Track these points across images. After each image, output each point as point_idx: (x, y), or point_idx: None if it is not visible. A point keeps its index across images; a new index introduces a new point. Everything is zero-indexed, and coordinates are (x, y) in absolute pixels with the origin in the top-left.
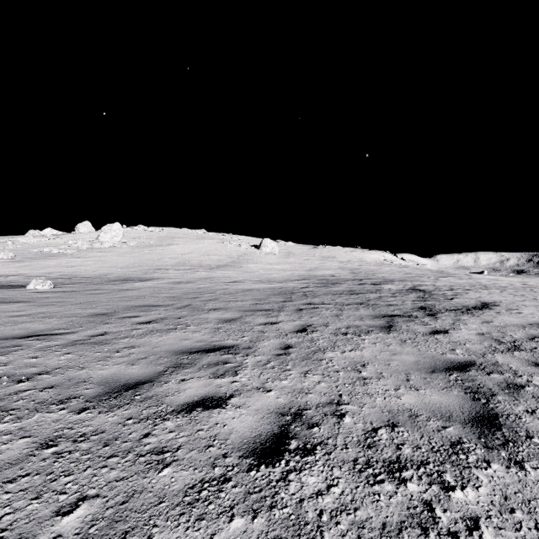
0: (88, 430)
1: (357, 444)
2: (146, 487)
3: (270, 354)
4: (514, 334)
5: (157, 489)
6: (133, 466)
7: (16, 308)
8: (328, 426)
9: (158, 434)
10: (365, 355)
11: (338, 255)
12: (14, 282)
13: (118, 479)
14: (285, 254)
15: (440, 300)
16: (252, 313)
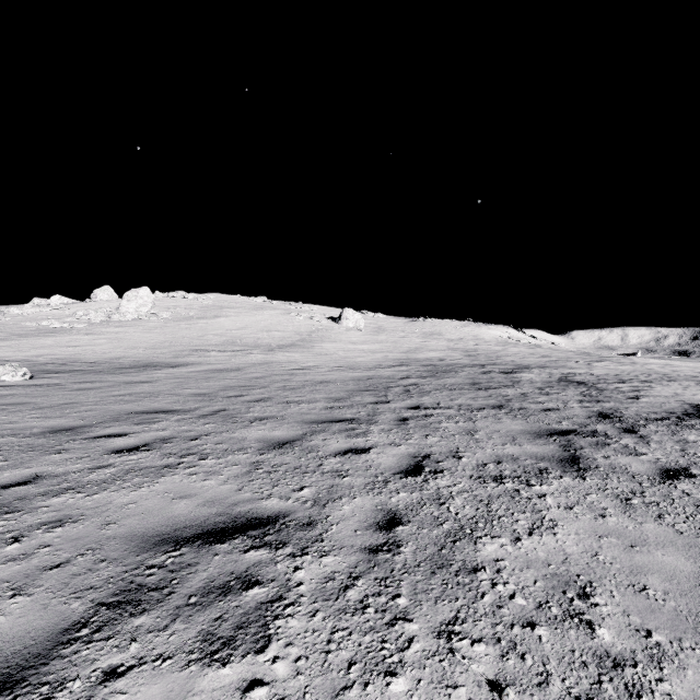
0: None
1: None
2: None
3: (355, 546)
4: None
5: None
6: None
7: None
8: None
9: None
10: (571, 552)
11: (446, 331)
12: None
13: None
14: (373, 330)
15: (621, 400)
16: (323, 428)
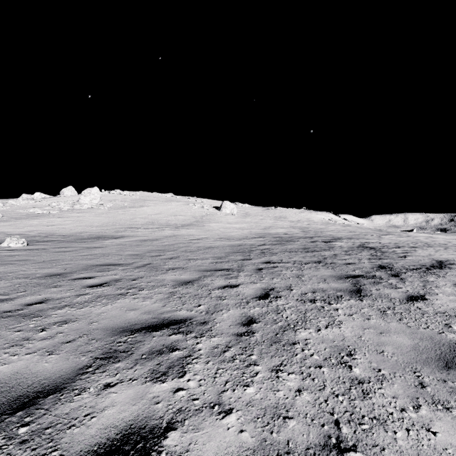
0: None
1: None
2: None
3: (230, 333)
4: None
5: None
6: None
7: None
8: None
9: None
10: (347, 335)
11: (289, 215)
12: None
13: None
14: (242, 215)
15: (394, 258)
16: (211, 274)
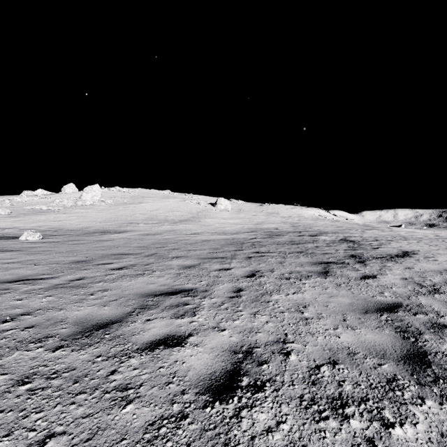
0: (61, 368)
1: (302, 381)
2: (109, 423)
3: (224, 296)
4: (433, 279)
5: (120, 426)
6: (99, 403)
7: (9, 256)
8: (275, 363)
9: (123, 372)
10: (306, 298)
11: (281, 211)
12: (9, 234)
13: (84, 416)
14: (236, 211)
15: (368, 249)
16: (208, 260)
